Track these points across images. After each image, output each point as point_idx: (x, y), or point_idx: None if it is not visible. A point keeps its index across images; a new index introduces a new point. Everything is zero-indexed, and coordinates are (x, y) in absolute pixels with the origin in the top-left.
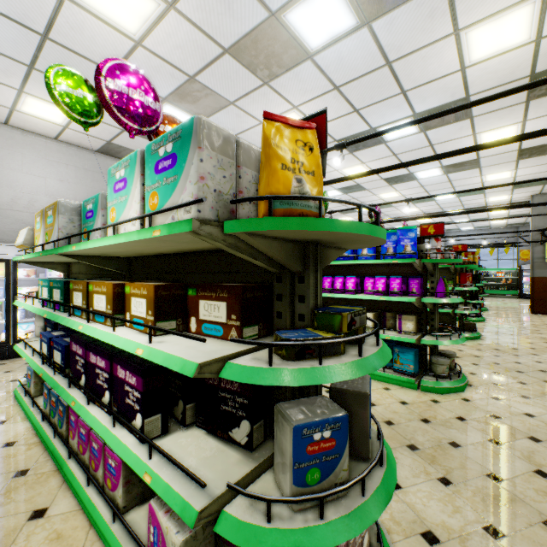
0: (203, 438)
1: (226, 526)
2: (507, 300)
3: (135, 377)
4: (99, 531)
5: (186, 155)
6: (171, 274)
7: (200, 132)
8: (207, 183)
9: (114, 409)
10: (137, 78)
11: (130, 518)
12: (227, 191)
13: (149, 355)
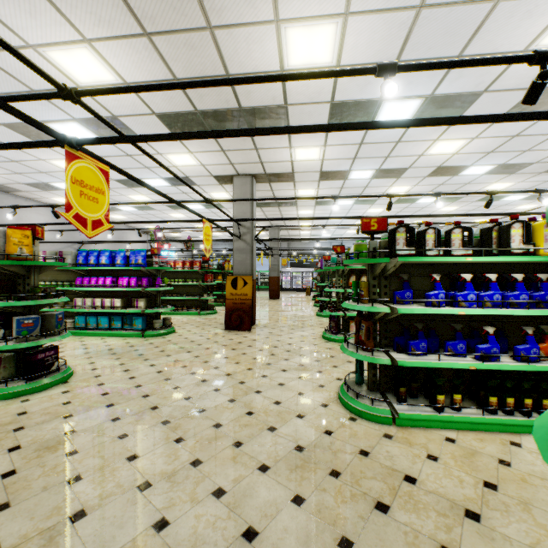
0: None
1: None
2: None
3: None
4: None
5: None
6: None
7: None
8: None
9: None
10: None
11: None
12: None
13: None
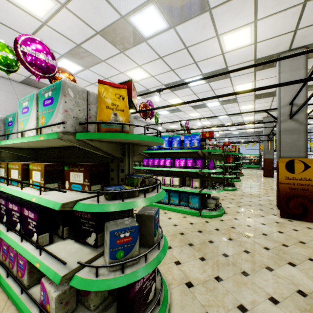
0: (72, 243)
1: (75, 281)
2: (254, 170)
3: (33, 214)
4: (13, 300)
5: (58, 99)
6: (59, 158)
7: (65, 88)
8: (69, 113)
9: (22, 233)
10: (41, 46)
11: (31, 291)
12: (81, 117)
13: (39, 201)
